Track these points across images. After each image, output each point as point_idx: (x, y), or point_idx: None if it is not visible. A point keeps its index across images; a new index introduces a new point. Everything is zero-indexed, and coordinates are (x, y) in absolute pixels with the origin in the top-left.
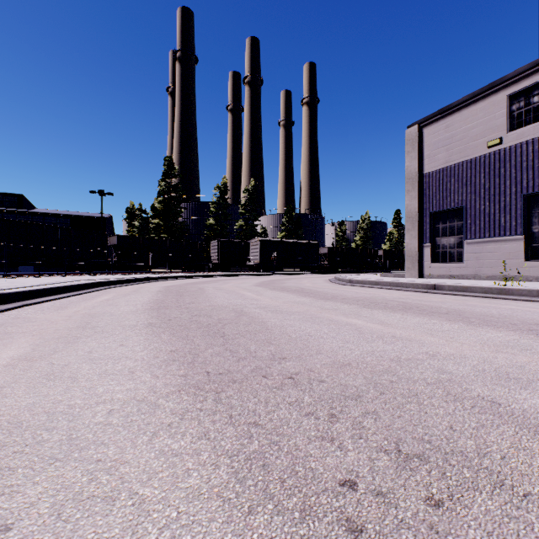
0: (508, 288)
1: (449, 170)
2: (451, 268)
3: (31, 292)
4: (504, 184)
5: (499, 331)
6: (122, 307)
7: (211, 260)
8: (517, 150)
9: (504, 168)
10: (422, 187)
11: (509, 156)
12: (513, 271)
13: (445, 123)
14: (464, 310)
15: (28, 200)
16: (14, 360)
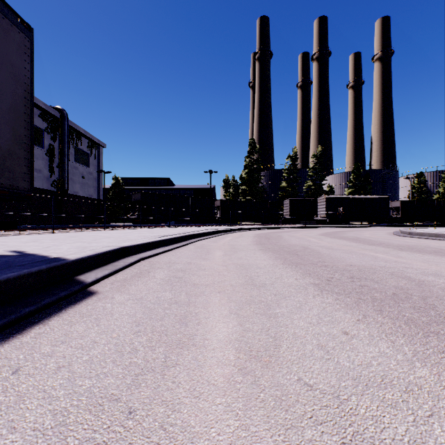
0: None
1: None
2: None
3: (198, 234)
4: None
5: None
6: (242, 243)
7: (284, 215)
8: None
9: None
10: None
11: None
12: None
13: None
14: None
15: (171, 181)
16: (223, 254)
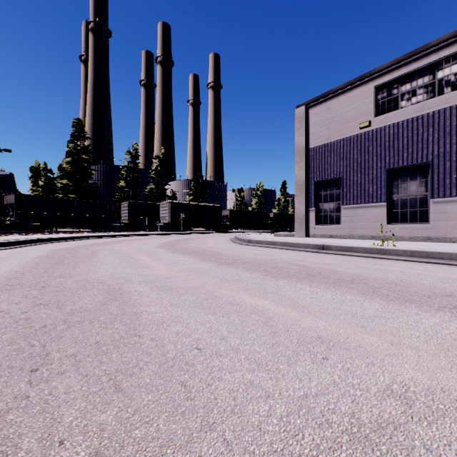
0: (386, 248)
1: (329, 146)
2: (331, 229)
3: None
4: (372, 159)
5: (429, 312)
6: None
7: (122, 220)
8: (382, 132)
9: (372, 146)
10: (308, 159)
11: (375, 136)
12: (379, 232)
13: (326, 106)
14: (364, 275)
15: None
16: None
